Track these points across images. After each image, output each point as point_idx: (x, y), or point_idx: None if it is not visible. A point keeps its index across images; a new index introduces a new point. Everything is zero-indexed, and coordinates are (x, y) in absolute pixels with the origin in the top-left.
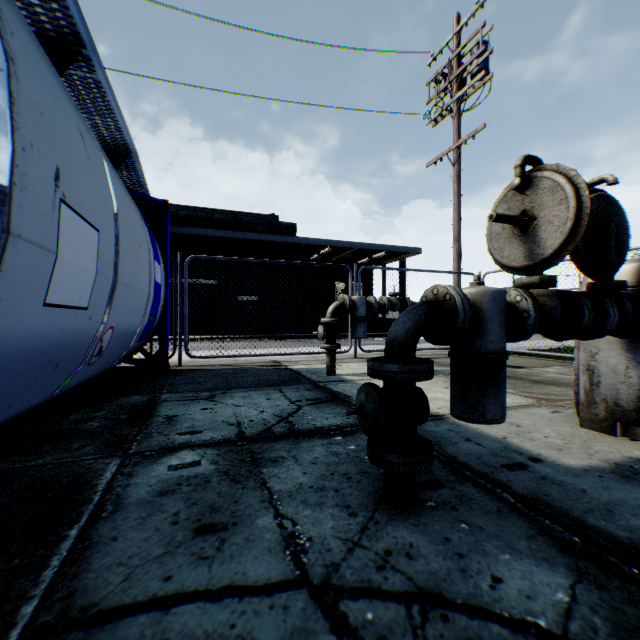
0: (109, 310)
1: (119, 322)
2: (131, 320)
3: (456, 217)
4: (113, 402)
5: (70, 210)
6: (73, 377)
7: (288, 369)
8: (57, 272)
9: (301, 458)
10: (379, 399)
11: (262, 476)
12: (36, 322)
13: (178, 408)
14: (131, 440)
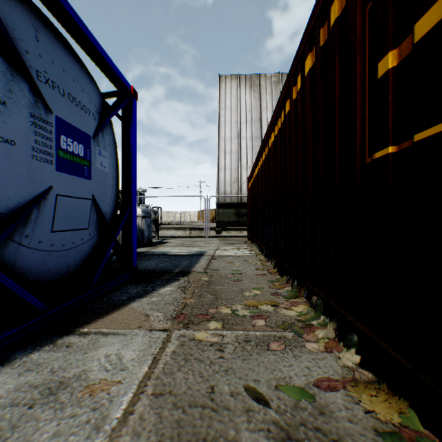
0: None
1: None
2: None
3: None
4: None
5: None
6: None
7: None
8: None
9: None
10: None
11: None
12: None
13: None
14: None
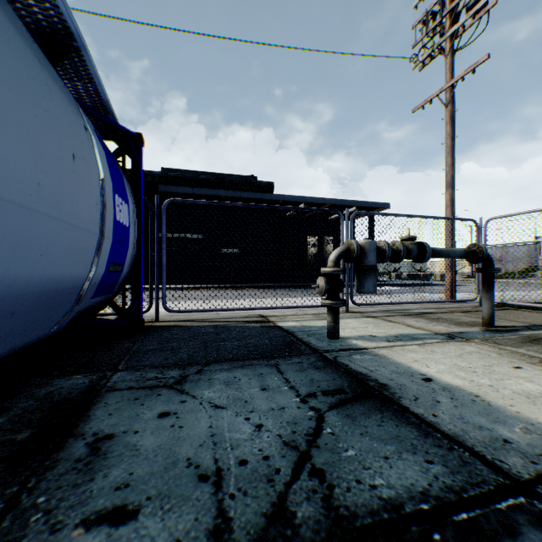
0: None
1: (11, 272)
2: (57, 269)
3: (449, 161)
4: (37, 390)
5: None
6: None
7: (277, 327)
8: None
9: None
10: None
11: None
12: None
13: (123, 410)
14: None
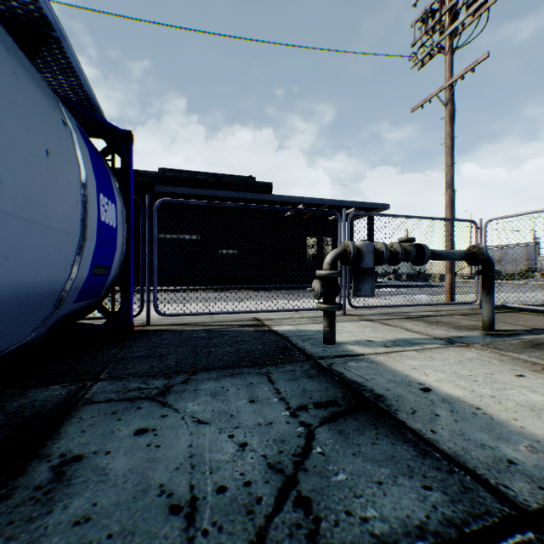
0: None
1: None
2: (28, 273)
3: (448, 161)
4: (8, 403)
5: None
6: None
7: (272, 332)
8: None
9: None
10: None
11: None
12: None
13: (97, 427)
14: None
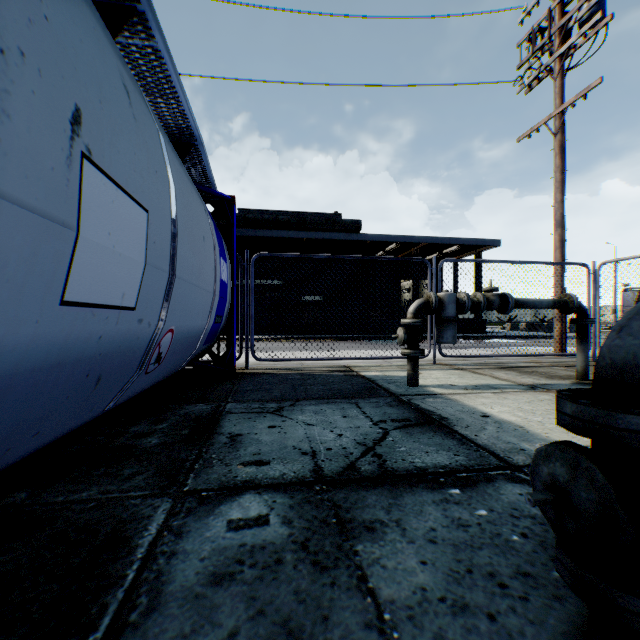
0: (165, 310)
1: (179, 324)
2: (194, 322)
3: (558, 197)
4: (176, 411)
5: (99, 174)
6: (128, 388)
7: (360, 376)
8: (80, 258)
9: (409, 527)
10: (613, 486)
11: (357, 560)
12: (48, 328)
13: (243, 423)
14: (187, 469)
